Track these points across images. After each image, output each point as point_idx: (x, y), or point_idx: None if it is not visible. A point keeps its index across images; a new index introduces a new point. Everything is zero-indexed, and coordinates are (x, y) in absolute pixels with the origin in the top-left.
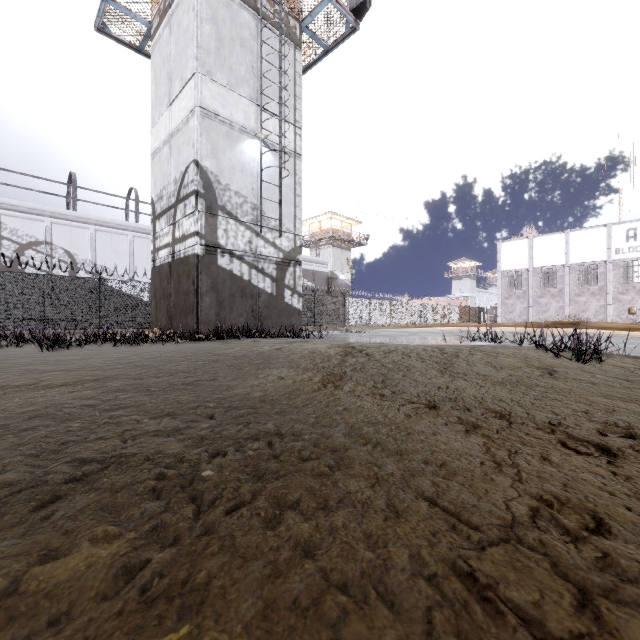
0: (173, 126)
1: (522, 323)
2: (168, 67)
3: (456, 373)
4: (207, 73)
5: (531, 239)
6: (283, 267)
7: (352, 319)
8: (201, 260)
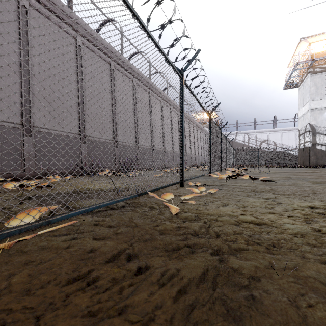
0: (303, 112)
1: None
2: (302, 96)
3: None
4: (312, 99)
5: None
6: None
7: None
8: (310, 148)
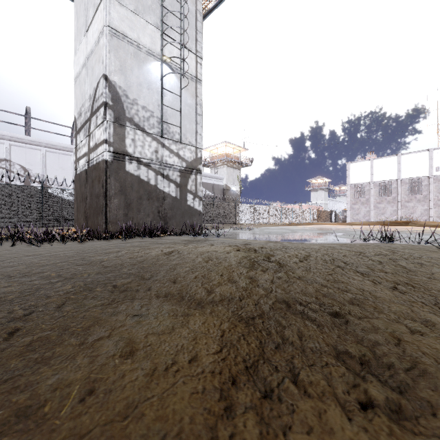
0: (88, 50)
1: (367, 222)
2: None
3: None
4: None
5: (372, 161)
6: (186, 174)
7: (241, 219)
8: (109, 165)
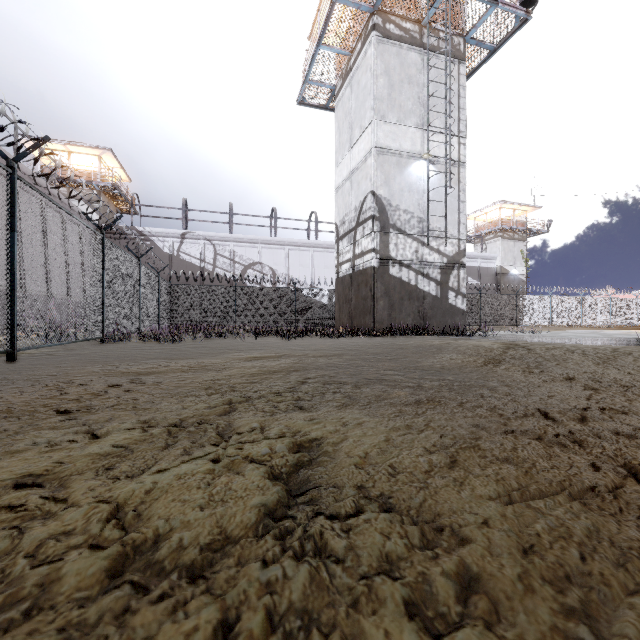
0: (353, 165)
1: None
2: (349, 119)
3: (614, 365)
4: (381, 118)
5: None
6: (447, 271)
7: (527, 319)
8: (376, 271)
